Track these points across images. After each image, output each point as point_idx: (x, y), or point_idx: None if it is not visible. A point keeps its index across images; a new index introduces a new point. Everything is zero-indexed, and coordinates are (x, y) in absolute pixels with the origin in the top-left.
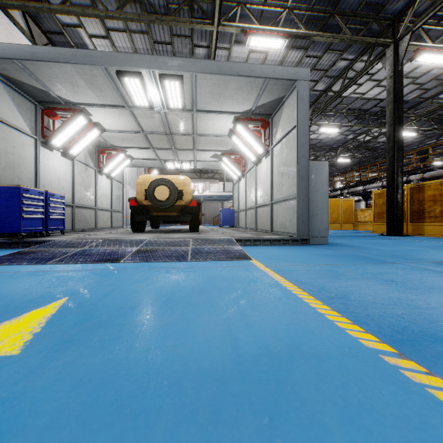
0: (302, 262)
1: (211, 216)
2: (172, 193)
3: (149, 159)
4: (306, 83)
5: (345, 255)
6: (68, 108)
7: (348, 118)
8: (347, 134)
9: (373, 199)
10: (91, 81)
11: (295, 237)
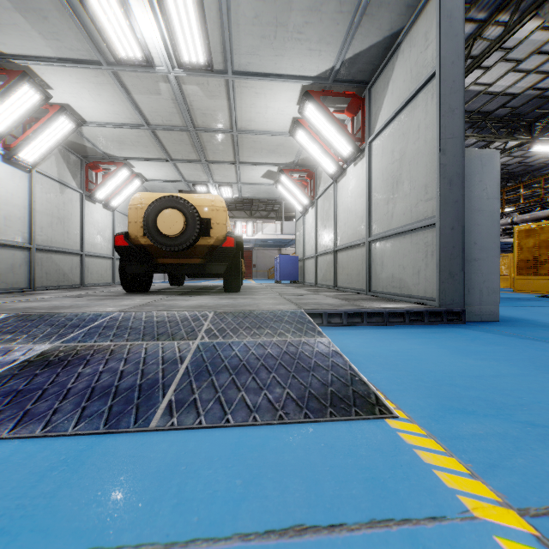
0: None
1: (265, 267)
2: (189, 223)
3: (170, 181)
4: None
5: None
6: None
7: None
8: None
9: (515, 240)
10: None
11: (433, 306)
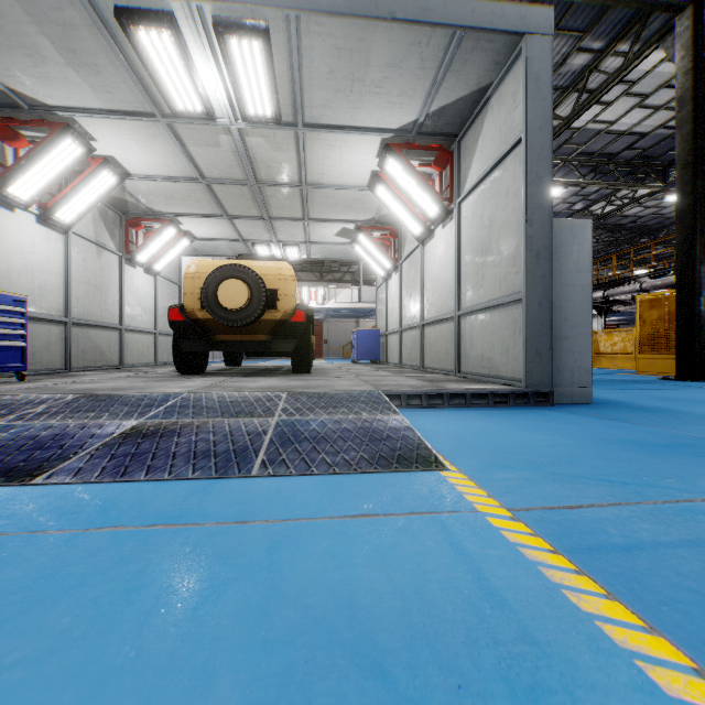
0: (611, 484)
1: (339, 343)
2: (253, 295)
3: (225, 240)
4: (545, 41)
5: (693, 446)
6: (39, 119)
7: (578, 170)
8: (574, 202)
9: (638, 311)
10: (67, 43)
11: (520, 387)
